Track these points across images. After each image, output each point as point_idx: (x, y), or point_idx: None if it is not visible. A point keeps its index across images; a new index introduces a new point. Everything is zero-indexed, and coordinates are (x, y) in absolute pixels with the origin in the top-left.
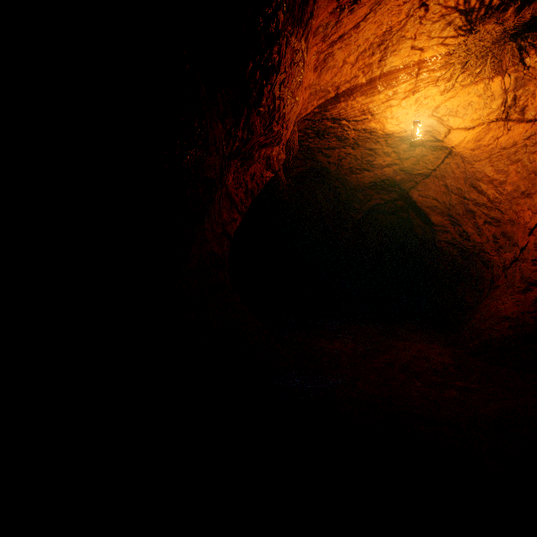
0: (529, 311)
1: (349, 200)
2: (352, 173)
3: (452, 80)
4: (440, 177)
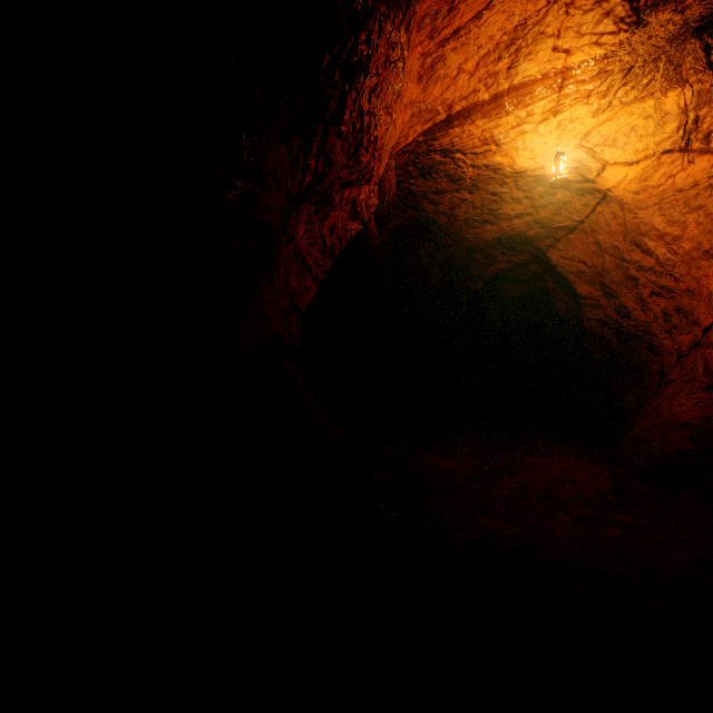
0: None
1: (464, 264)
2: (469, 226)
3: (610, 94)
4: (589, 231)
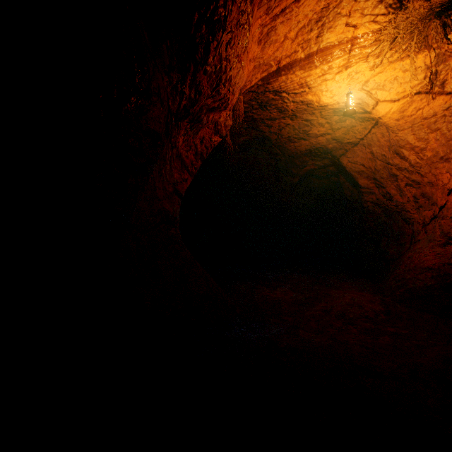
0: (449, 263)
1: (287, 166)
2: (291, 141)
3: (381, 55)
4: (366, 145)
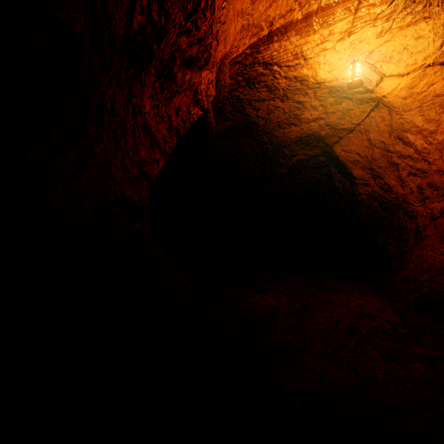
0: None
1: (275, 156)
2: (280, 127)
3: (394, 15)
4: (363, 131)
